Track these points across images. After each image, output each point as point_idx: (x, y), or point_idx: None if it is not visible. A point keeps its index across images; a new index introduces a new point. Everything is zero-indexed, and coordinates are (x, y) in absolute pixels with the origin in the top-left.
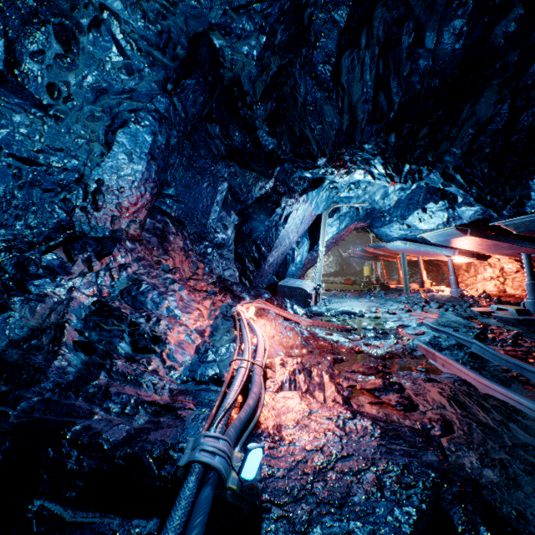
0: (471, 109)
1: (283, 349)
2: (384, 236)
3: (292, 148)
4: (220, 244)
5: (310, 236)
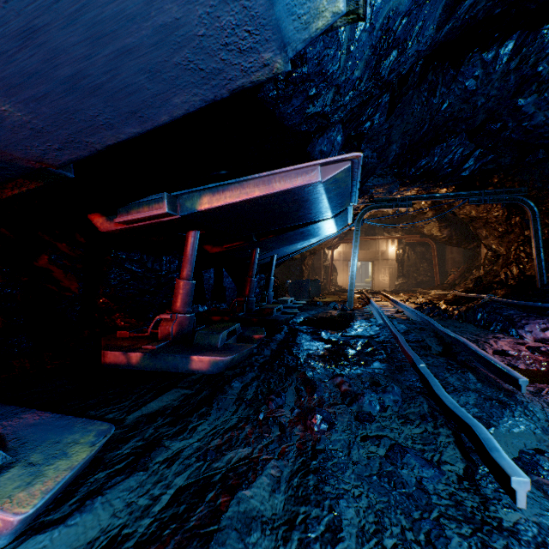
0: None
1: None
2: None
3: None
4: None
5: None
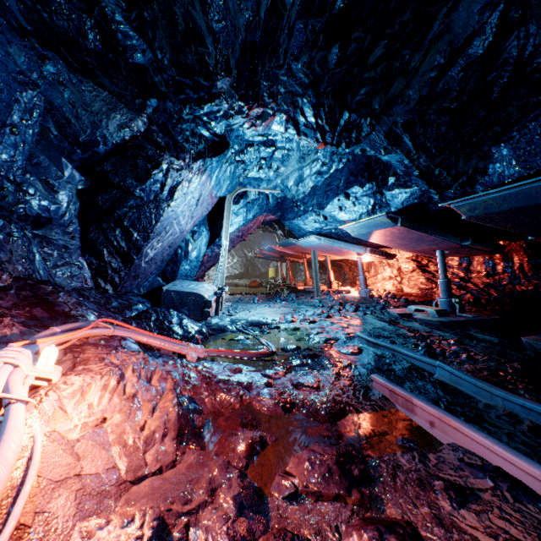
0: (445, 19)
1: (122, 457)
2: (296, 231)
3: (173, 56)
4: (38, 217)
5: (210, 226)
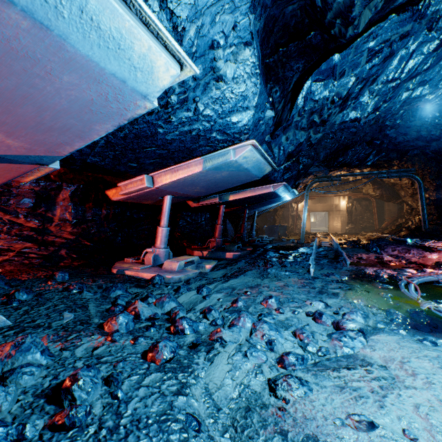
0: None
1: None
2: None
3: None
4: None
5: None
